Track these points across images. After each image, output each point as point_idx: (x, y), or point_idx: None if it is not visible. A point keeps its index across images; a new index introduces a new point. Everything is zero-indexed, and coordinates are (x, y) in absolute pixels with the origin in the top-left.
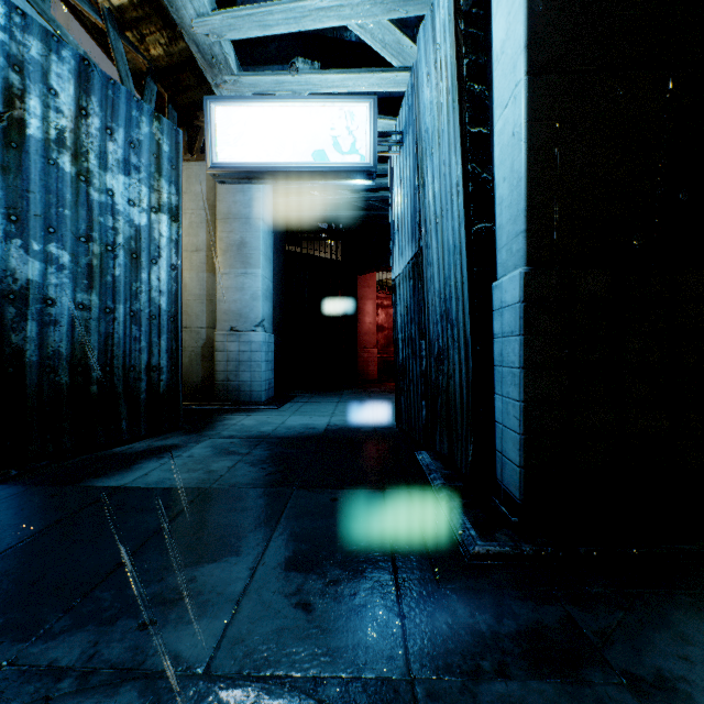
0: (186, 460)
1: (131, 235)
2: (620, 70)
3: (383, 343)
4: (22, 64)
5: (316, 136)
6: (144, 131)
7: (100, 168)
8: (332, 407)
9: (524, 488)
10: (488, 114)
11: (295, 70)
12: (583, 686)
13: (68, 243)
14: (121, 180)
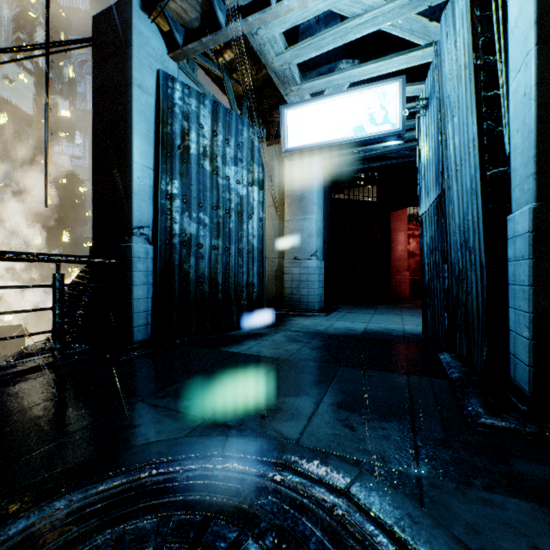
0: (271, 342)
1: (238, 202)
2: None
3: (414, 267)
4: (188, 115)
5: (356, 117)
6: (244, 136)
7: (223, 165)
8: (368, 317)
9: (532, 384)
10: (503, 78)
11: (340, 70)
12: None
13: (208, 211)
14: (233, 170)
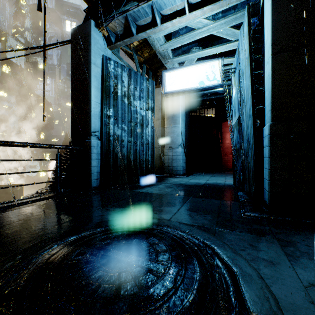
0: (157, 188)
1: (141, 119)
2: (313, 45)
3: None
4: (117, 76)
5: (200, 76)
6: (144, 85)
7: (133, 100)
8: (208, 177)
9: (269, 199)
10: (262, 65)
11: (192, 52)
12: (263, 237)
13: (126, 124)
14: (138, 102)
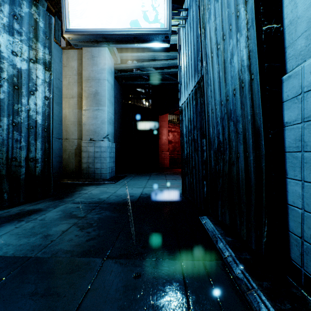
0: (36, 223)
1: (14, 74)
2: None
3: (171, 149)
4: None
5: (132, 11)
6: (25, 10)
7: None
8: (145, 182)
9: None
10: None
11: None
12: None
13: None
14: (6, 38)
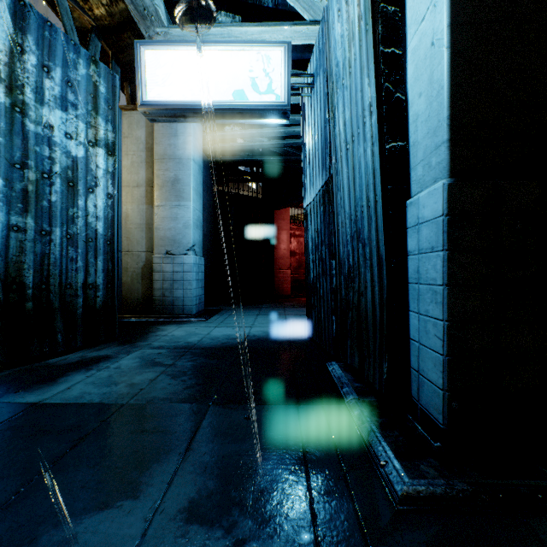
0: (112, 372)
1: (68, 165)
2: None
3: (295, 266)
4: None
5: (236, 78)
6: (81, 72)
7: (36, 102)
8: (252, 319)
9: (448, 413)
10: (401, 35)
11: (218, 23)
12: None
13: (2, 169)
14: (58, 115)
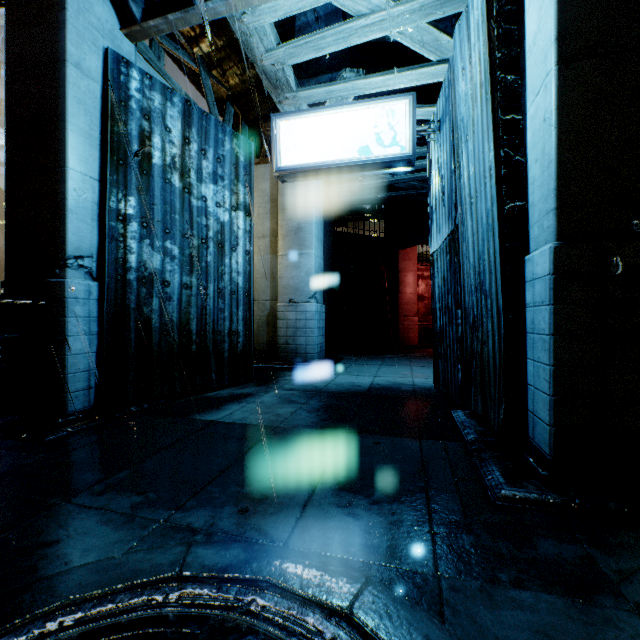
0: (259, 405)
1: (218, 230)
2: None
3: (423, 312)
4: (150, 113)
5: (361, 135)
6: (227, 148)
7: (197, 181)
8: (375, 369)
9: (553, 445)
10: (521, 101)
11: (343, 80)
12: (593, 606)
13: (178, 240)
14: (211, 189)
